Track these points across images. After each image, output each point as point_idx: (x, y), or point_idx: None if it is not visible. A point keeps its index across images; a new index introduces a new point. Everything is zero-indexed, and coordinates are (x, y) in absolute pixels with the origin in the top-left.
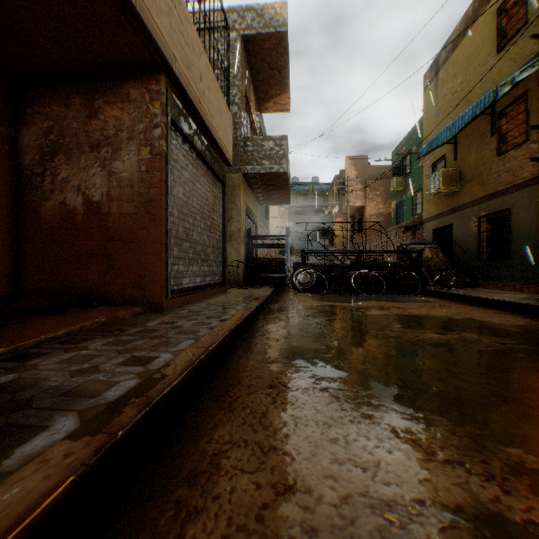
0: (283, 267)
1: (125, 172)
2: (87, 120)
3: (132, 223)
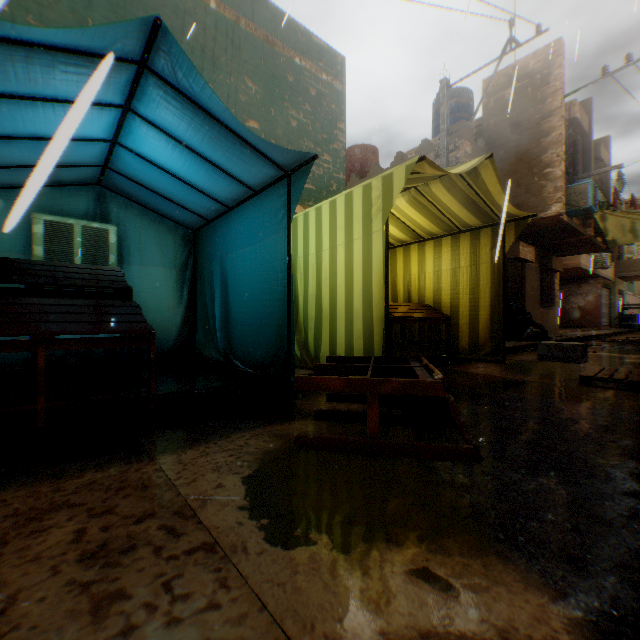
0: None
1: (588, 299)
2: (577, 289)
3: (590, 310)
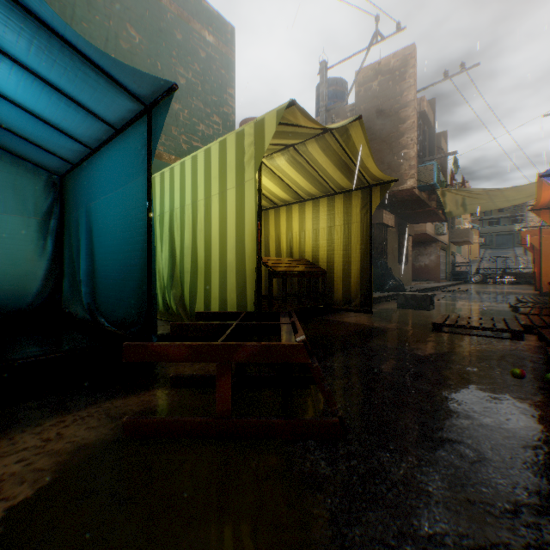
0: (467, 274)
1: (432, 259)
2: (424, 250)
3: (433, 267)
